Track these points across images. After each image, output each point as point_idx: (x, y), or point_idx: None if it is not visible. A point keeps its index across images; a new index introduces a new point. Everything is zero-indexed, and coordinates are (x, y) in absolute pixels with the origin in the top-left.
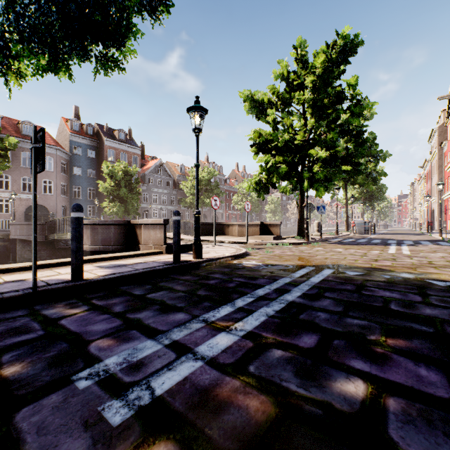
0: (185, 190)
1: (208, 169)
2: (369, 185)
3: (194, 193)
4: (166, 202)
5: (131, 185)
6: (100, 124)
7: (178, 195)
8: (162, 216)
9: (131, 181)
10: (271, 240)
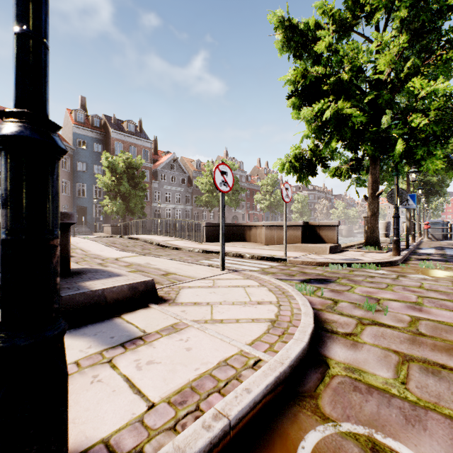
0: (200, 186)
1: (226, 163)
2: (447, 171)
3: (210, 189)
4: (181, 201)
5: (135, 180)
6: (107, 116)
7: (194, 194)
8: (175, 216)
9: (137, 176)
10: (326, 254)
